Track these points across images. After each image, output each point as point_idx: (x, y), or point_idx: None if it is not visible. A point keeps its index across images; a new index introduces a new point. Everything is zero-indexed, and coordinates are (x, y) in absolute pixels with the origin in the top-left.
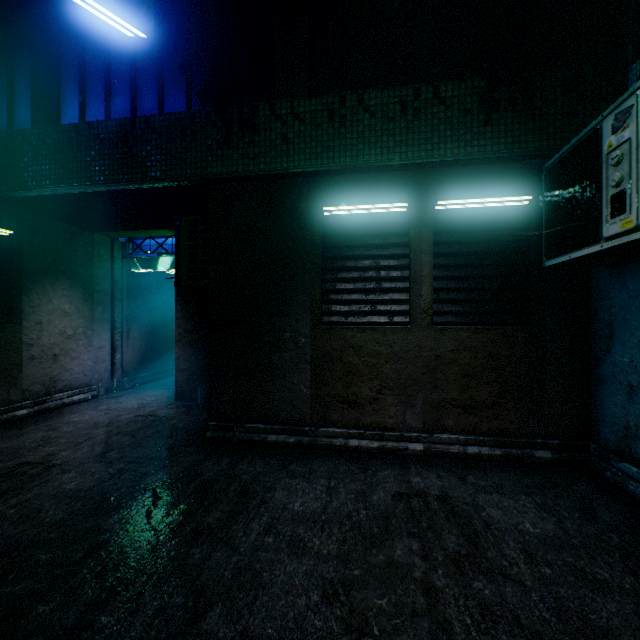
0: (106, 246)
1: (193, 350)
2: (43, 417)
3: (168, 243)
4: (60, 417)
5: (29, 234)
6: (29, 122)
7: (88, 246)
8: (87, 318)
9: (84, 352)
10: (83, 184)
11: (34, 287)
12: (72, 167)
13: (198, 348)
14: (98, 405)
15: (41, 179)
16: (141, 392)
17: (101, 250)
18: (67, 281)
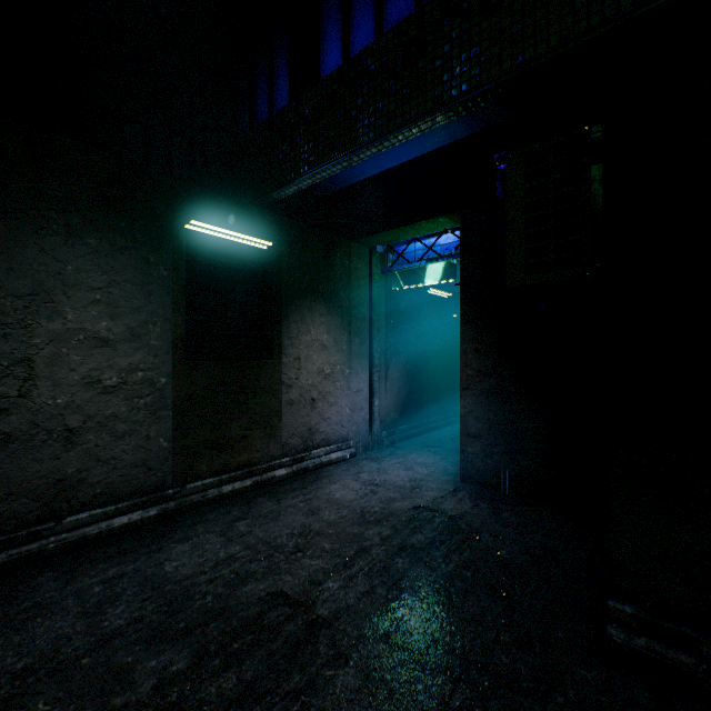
0: (363, 259)
1: (491, 404)
2: (301, 482)
3: (439, 243)
4: (318, 486)
5: (287, 246)
6: (287, 101)
7: (345, 259)
8: (344, 352)
9: (341, 396)
10: (347, 152)
11: (292, 313)
12: (333, 135)
13: (500, 402)
14: (358, 471)
15: (299, 167)
16: (404, 455)
17: (358, 264)
18: (324, 305)
